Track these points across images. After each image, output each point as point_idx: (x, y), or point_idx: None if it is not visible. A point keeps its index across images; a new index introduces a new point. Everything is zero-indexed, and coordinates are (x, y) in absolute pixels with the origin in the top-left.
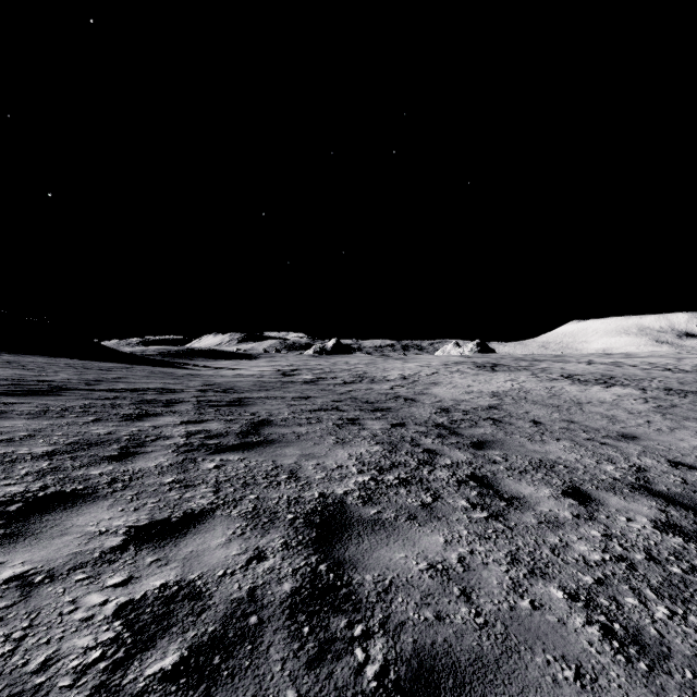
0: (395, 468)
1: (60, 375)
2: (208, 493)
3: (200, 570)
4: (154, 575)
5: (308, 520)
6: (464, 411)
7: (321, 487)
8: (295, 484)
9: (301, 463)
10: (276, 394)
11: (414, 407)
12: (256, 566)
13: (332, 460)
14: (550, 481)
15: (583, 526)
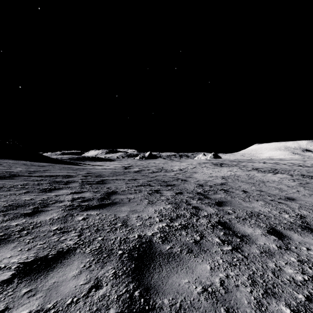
0: (179, 218)
1: (17, 168)
2: (75, 237)
3: (56, 299)
4: (22, 305)
5: (130, 254)
6: (210, 185)
7: (139, 231)
8: (125, 229)
9: (129, 216)
10: (120, 178)
11: (186, 184)
12: (93, 294)
13: (146, 213)
14: (259, 225)
15: (285, 254)
